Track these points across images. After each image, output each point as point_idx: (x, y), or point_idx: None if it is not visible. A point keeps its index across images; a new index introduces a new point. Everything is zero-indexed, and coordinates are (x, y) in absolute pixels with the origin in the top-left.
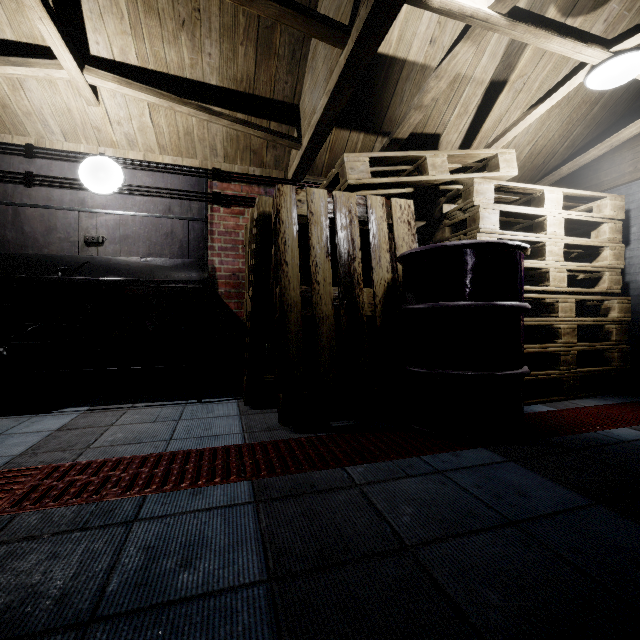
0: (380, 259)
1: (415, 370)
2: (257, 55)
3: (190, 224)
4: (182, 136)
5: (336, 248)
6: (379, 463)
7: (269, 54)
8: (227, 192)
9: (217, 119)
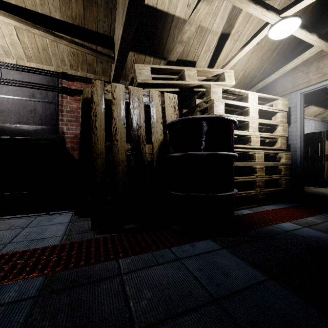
0: (156, 127)
1: (172, 193)
2: (84, 2)
3: (47, 105)
4: (41, 51)
5: (129, 120)
6: (143, 255)
7: (92, 2)
8: (72, 87)
9: (59, 40)
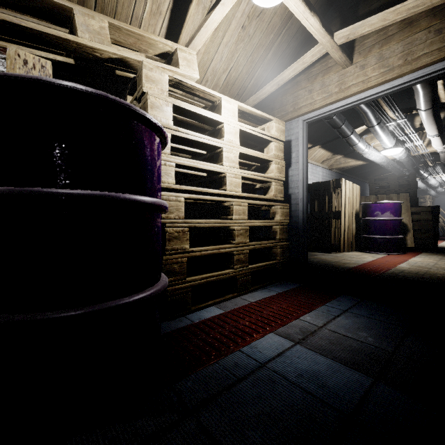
0: None
1: None
2: None
3: None
4: None
5: None
6: None
7: None
8: None
9: None
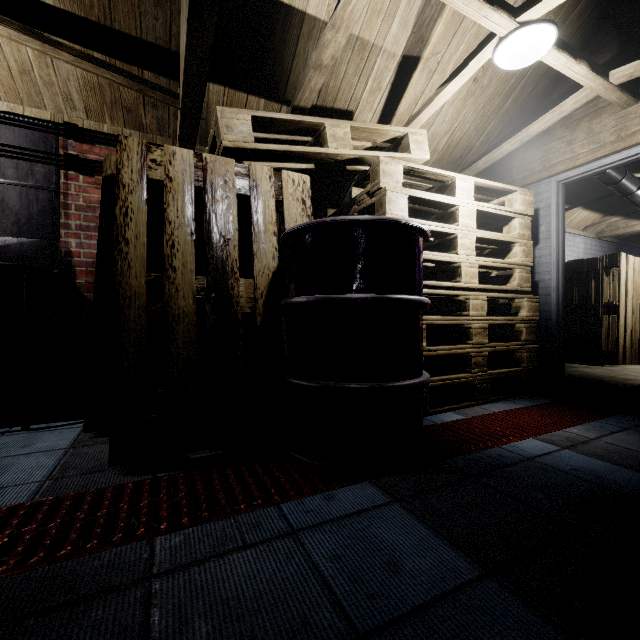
0: (264, 243)
1: (292, 382)
2: None
3: (32, 193)
4: (17, 75)
5: (204, 225)
6: (214, 523)
7: None
8: (89, 156)
9: (54, 50)
